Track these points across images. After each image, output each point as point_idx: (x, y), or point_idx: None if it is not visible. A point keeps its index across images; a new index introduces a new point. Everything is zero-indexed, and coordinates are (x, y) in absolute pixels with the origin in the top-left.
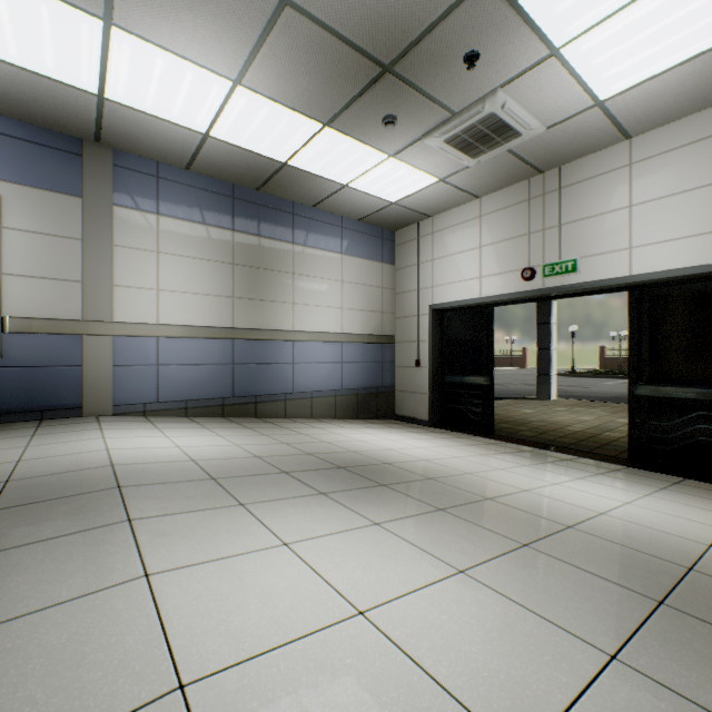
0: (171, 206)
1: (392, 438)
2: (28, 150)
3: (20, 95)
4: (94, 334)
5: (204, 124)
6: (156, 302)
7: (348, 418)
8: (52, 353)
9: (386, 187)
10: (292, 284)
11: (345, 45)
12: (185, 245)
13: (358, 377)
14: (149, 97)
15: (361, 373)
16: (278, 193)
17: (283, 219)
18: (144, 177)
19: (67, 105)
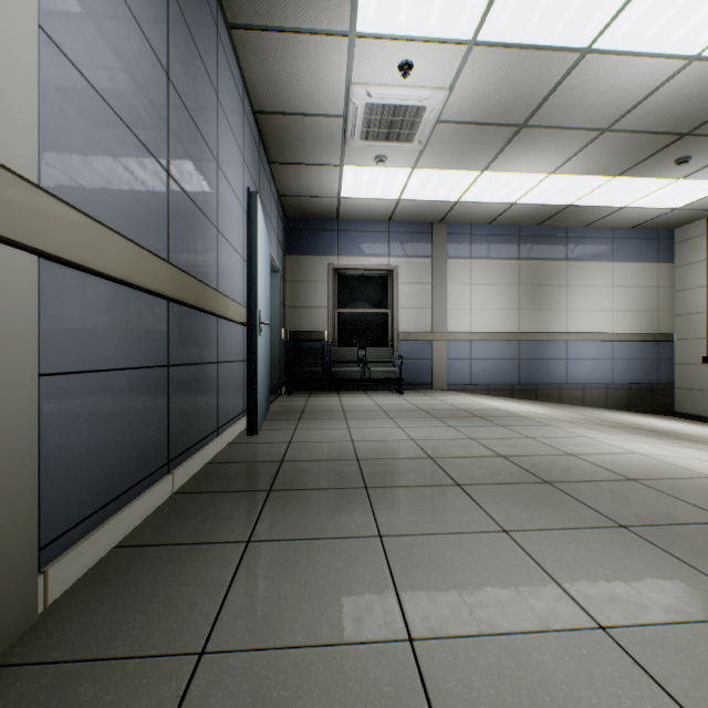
0: (478, 251)
1: (679, 425)
2: (407, 237)
3: (414, 211)
4: (437, 340)
5: (515, 198)
6: (469, 317)
7: (619, 410)
8: (418, 351)
9: (669, 200)
10: (564, 294)
11: (647, 134)
12: (486, 276)
13: (629, 373)
14: (486, 195)
15: (632, 369)
16: (555, 223)
17: (557, 243)
18: (462, 236)
19: (435, 209)
